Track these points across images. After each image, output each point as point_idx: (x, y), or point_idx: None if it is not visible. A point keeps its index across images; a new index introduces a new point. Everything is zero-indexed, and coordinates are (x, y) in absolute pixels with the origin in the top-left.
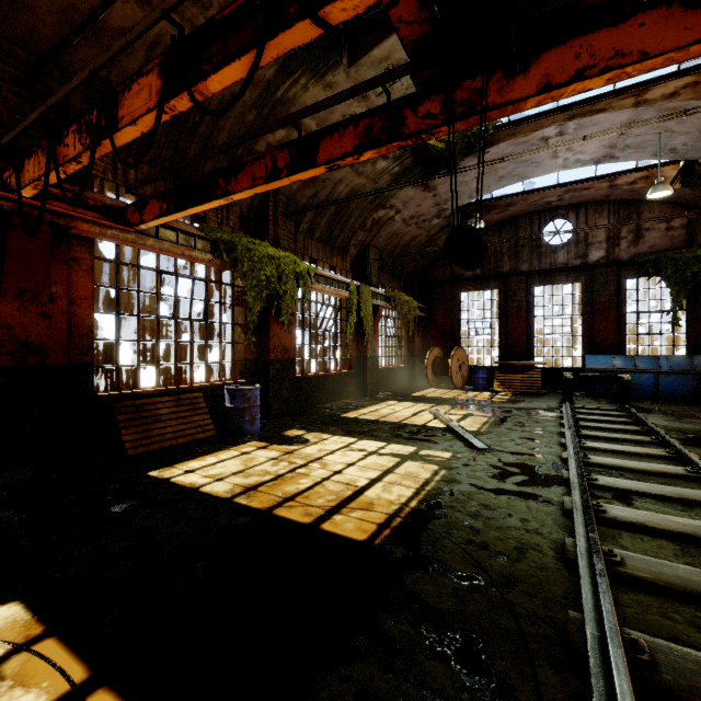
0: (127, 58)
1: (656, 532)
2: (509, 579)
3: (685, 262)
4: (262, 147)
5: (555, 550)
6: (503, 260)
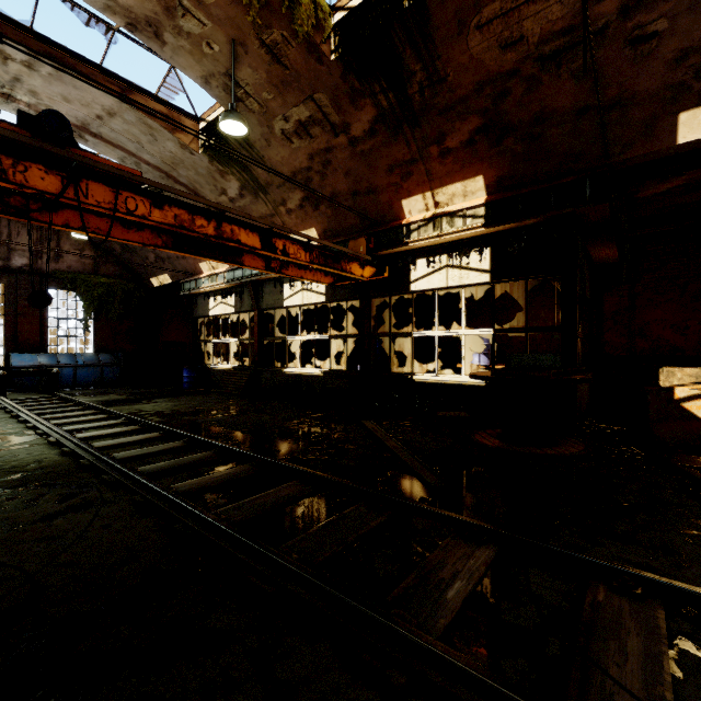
0: None
1: (102, 437)
2: (43, 468)
3: (94, 285)
4: None
5: (58, 455)
6: None
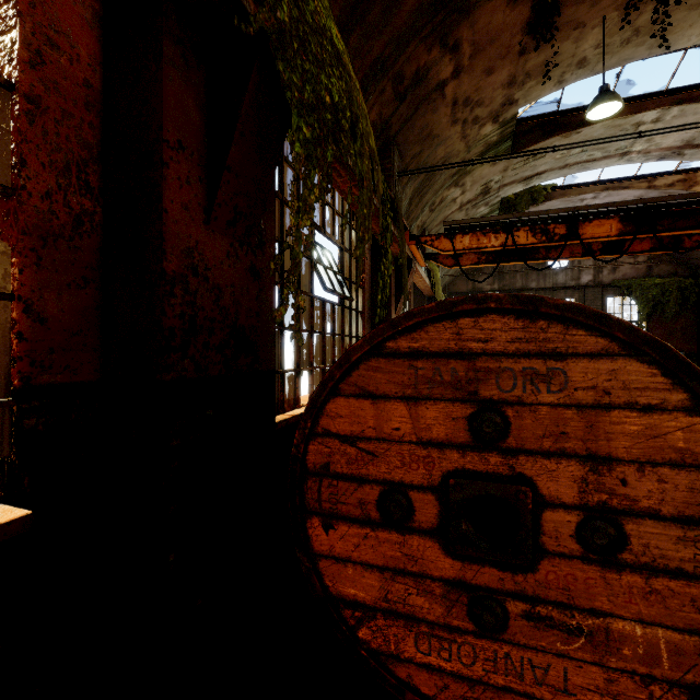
0: (426, 151)
1: None
2: None
3: (647, 287)
4: (438, 199)
5: None
6: (516, 278)
